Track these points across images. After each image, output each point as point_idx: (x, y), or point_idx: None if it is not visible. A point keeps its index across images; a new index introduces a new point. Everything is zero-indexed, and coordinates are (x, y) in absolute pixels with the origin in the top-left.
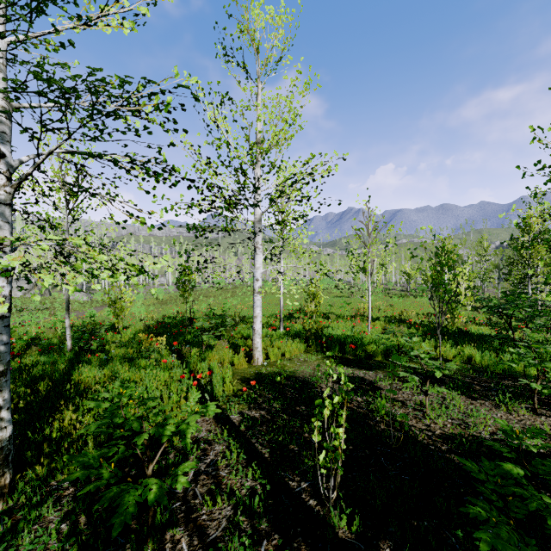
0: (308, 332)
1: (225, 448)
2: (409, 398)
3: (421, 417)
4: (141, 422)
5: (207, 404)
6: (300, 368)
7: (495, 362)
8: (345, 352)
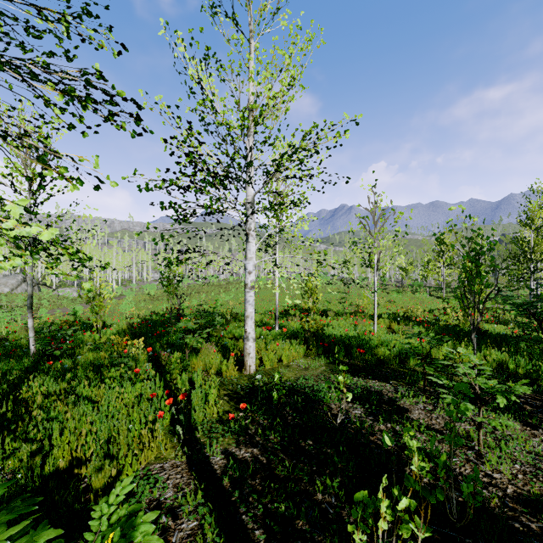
0: (308, 333)
1: (196, 525)
2: None
3: (475, 459)
4: None
5: (136, 521)
6: (301, 379)
7: (537, 371)
8: (352, 357)
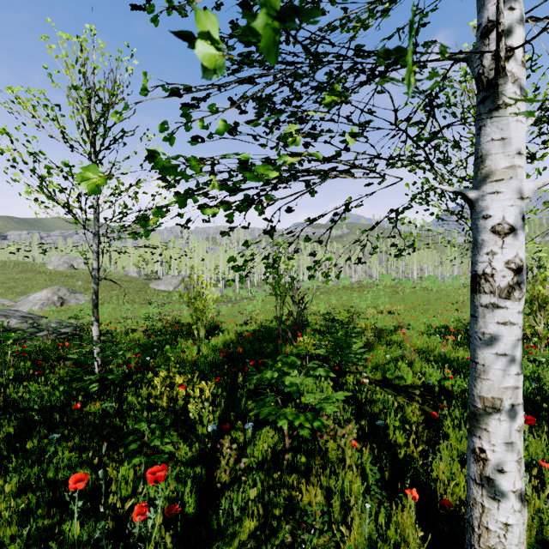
0: None
1: None
2: None
3: None
4: None
5: None
6: None
7: None
8: None
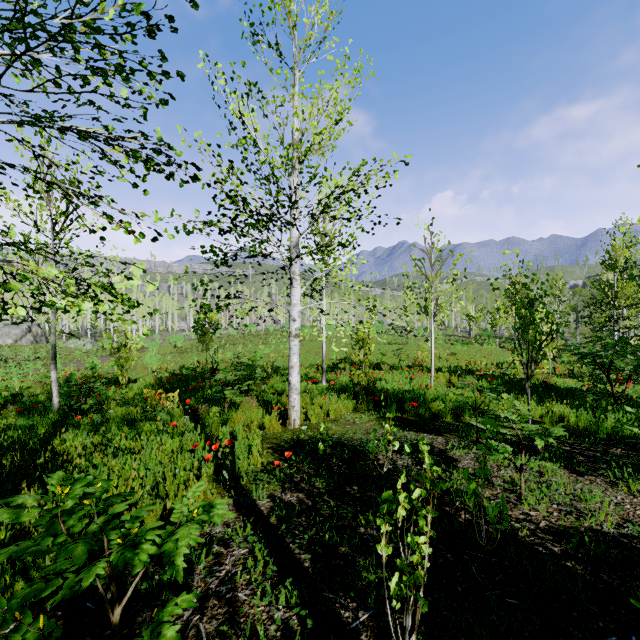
0: (357, 386)
1: (247, 552)
2: (494, 473)
3: (515, 501)
4: (108, 531)
5: (213, 503)
6: (349, 433)
7: (596, 423)
8: (404, 411)
